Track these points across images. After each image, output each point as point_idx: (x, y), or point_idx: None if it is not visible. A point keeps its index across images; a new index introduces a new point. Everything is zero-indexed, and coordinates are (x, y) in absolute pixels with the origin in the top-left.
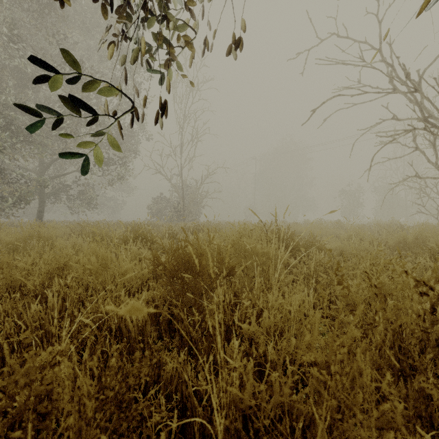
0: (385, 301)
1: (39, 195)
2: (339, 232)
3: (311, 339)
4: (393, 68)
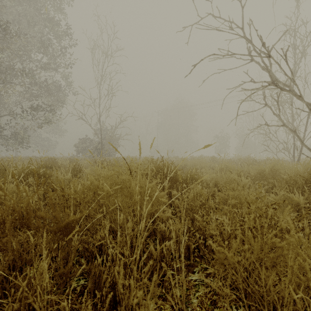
0: None
1: None
2: (214, 165)
3: None
4: (251, 43)
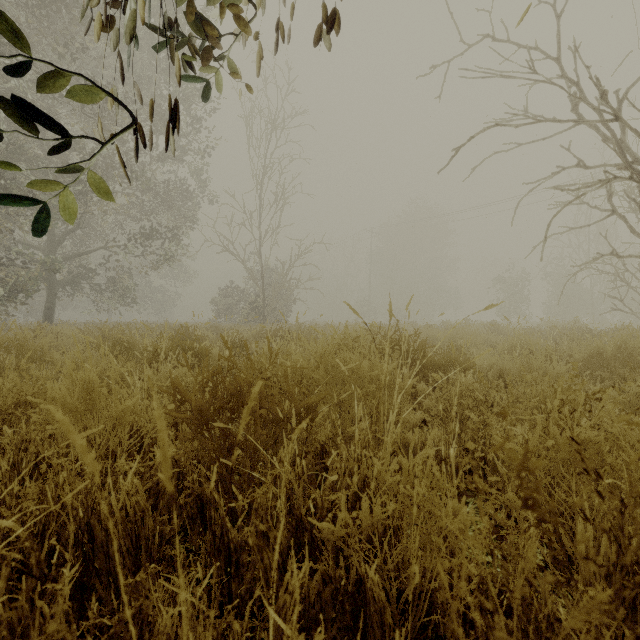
0: (623, 512)
1: (47, 284)
2: (495, 340)
3: (452, 563)
4: (578, 87)
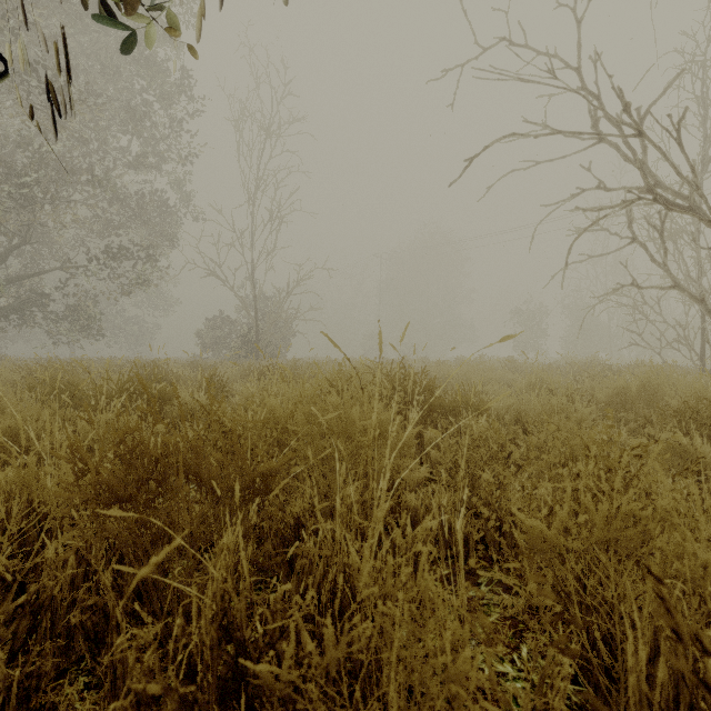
0: None
1: None
2: (511, 377)
3: None
4: (599, 101)
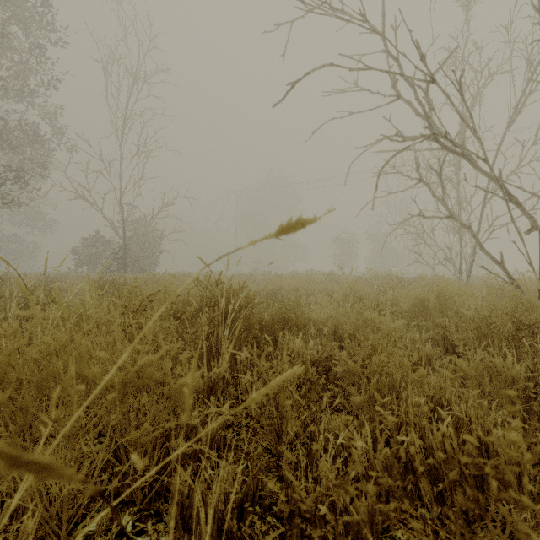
0: None
1: None
2: (331, 288)
3: None
4: (398, 63)
